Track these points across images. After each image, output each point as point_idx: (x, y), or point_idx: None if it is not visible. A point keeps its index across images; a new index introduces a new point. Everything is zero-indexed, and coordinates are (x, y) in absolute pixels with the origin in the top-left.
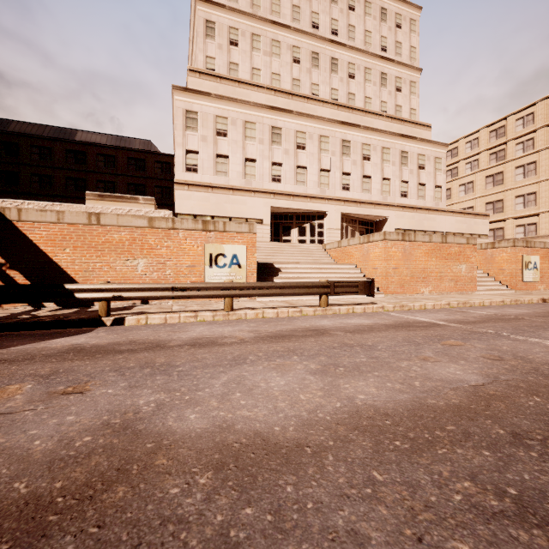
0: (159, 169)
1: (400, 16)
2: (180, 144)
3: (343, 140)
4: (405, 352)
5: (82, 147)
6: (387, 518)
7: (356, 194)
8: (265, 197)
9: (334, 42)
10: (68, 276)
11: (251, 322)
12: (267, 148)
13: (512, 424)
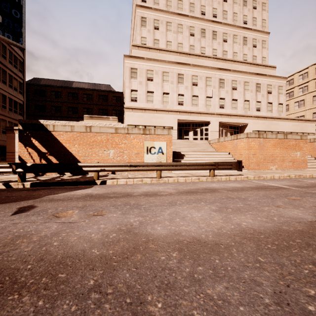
0: (115, 100)
1: (255, 2)
2: (128, 86)
3: (220, 79)
4: (265, 202)
5: (76, 90)
6: (269, 276)
7: (228, 110)
8: (174, 114)
9: (214, 22)
10: (76, 159)
11: (172, 184)
12: (175, 86)
13: None
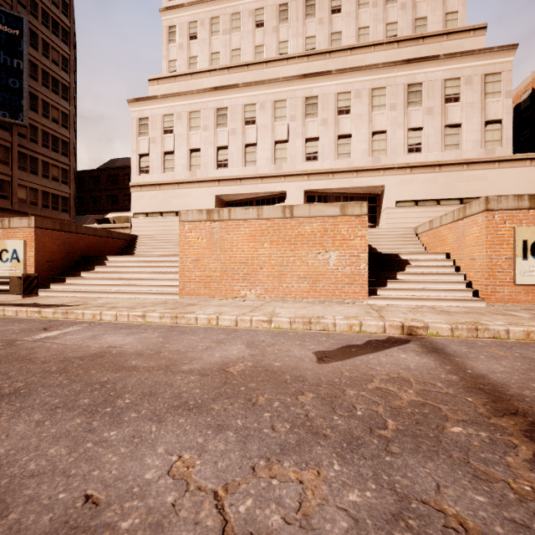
0: None
1: None
2: (135, 151)
3: (307, 97)
4: None
5: None
6: None
7: (327, 162)
8: (210, 186)
9: None
10: None
11: None
12: (212, 134)
13: None
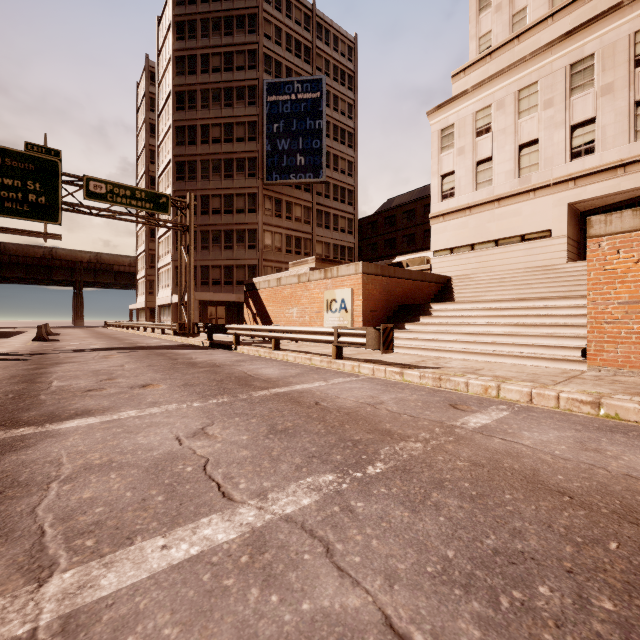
0: None
1: None
2: (435, 172)
3: None
4: (129, 377)
5: None
6: None
7: None
8: (556, 192)
9: None
10: (271, 321)
11: (245, 358)
12: (560, 109)
13: (7, 383)
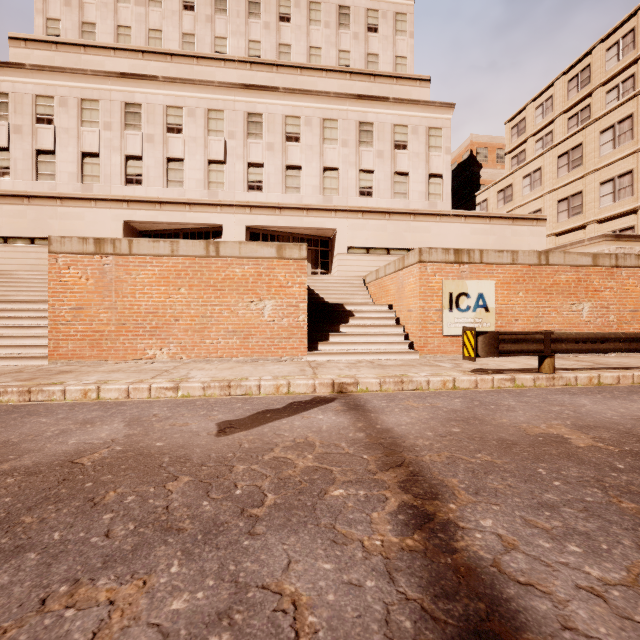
0: None
1: None
2: None
3: (250, 113)
4: None
5: None
6: None
7: (273, 195)
8: (114, 208)
9: None
10: None
11: None
12: (117, 136)
13: None
